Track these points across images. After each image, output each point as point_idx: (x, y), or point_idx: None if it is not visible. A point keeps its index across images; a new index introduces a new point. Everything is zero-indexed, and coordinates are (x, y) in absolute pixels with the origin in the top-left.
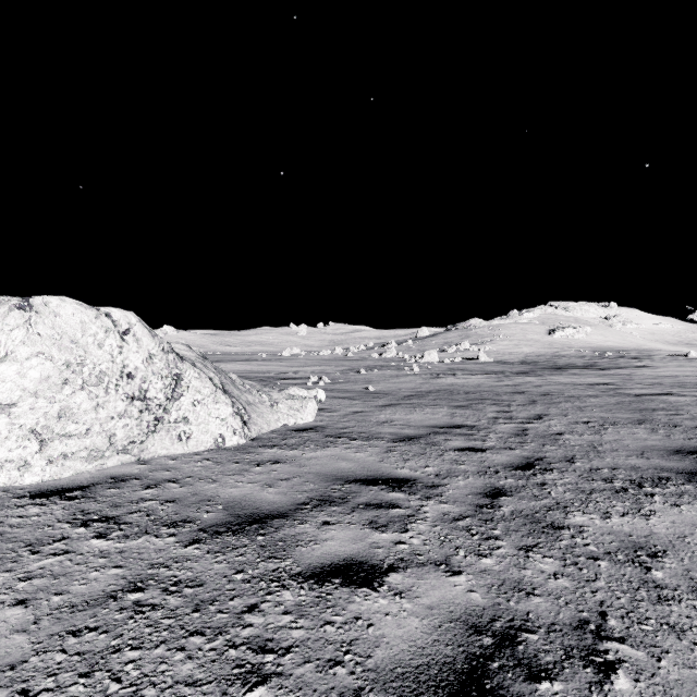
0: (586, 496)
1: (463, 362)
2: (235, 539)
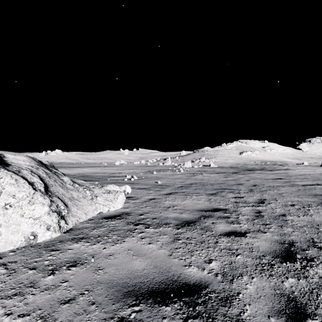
0: None
1: (203, 167)
2: None
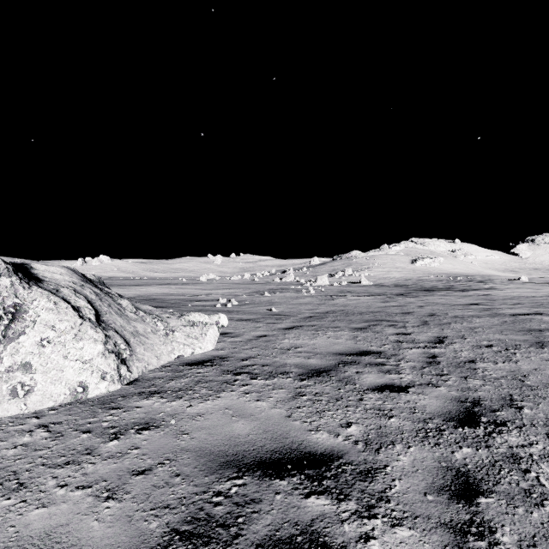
0: None
1: (348, 285)
2: None
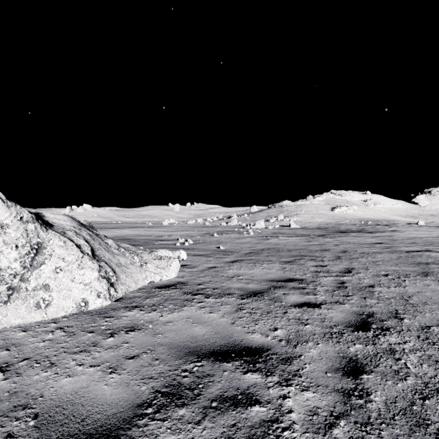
0: None
1: (280, 228)
2: None
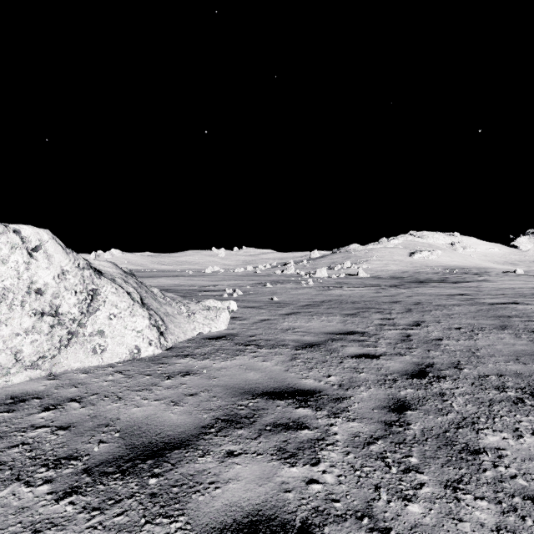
0: (488, 408)
1: (346, 277)
2: (122, 485)
